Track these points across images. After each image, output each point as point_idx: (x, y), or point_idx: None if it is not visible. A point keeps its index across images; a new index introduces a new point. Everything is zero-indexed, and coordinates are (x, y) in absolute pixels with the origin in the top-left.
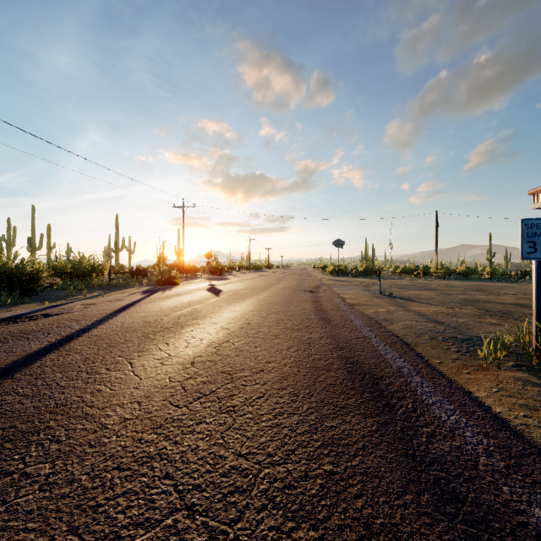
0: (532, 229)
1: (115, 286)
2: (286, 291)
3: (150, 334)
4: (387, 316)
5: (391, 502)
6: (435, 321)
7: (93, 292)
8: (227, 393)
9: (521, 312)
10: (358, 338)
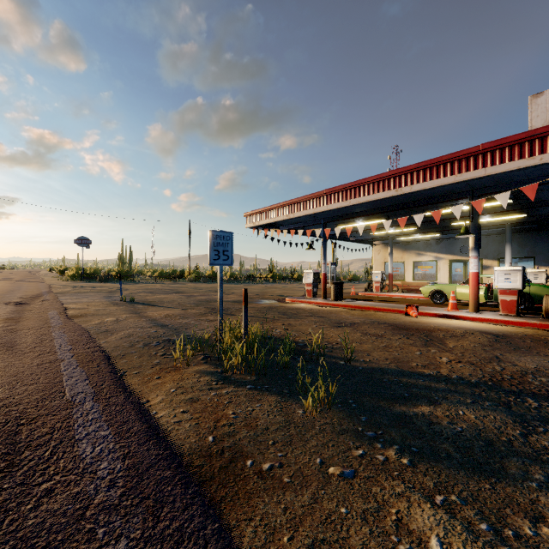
0: (217, 239)
1: None
2: None
3: None
4: (111, 326)
5: None
6: (161, 325)
7: None
8: None
9: (235, 307)
10: (43, 364)
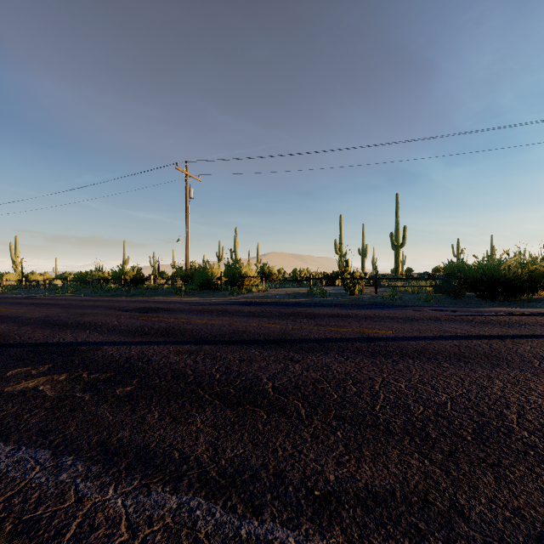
0: None
1: None
2: None
3: None
4: None
5: None
6: None
7: None
8: None
9: None
10: None
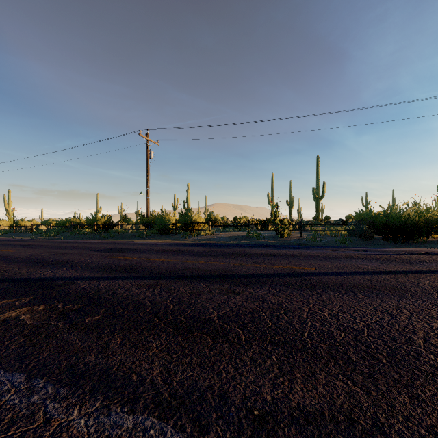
0: None
1: None
2: None
3: None
4: None
5: None
6: None
7: None
8: None
9: None
10: None
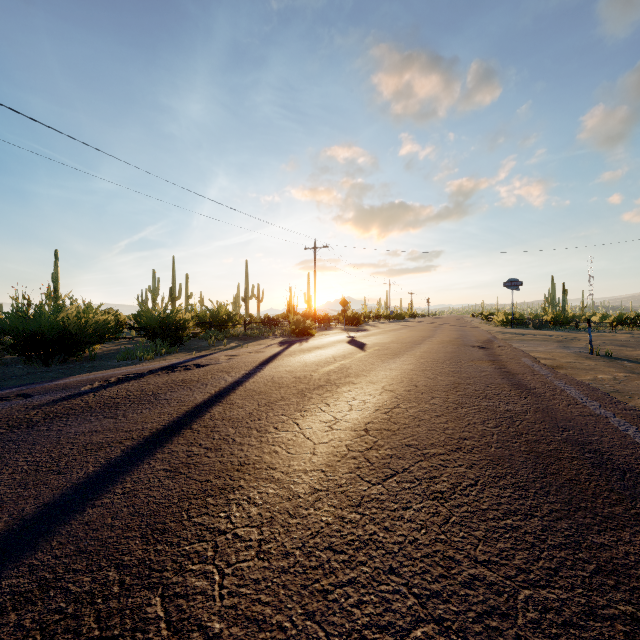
0: None
1: (250, 336)
2: (447, 346)
3: (304, 391)
4: (618, 386)
5: None
6: None
7: (231, 343)
8: (425, 474)
9: None
10: (586, 416)
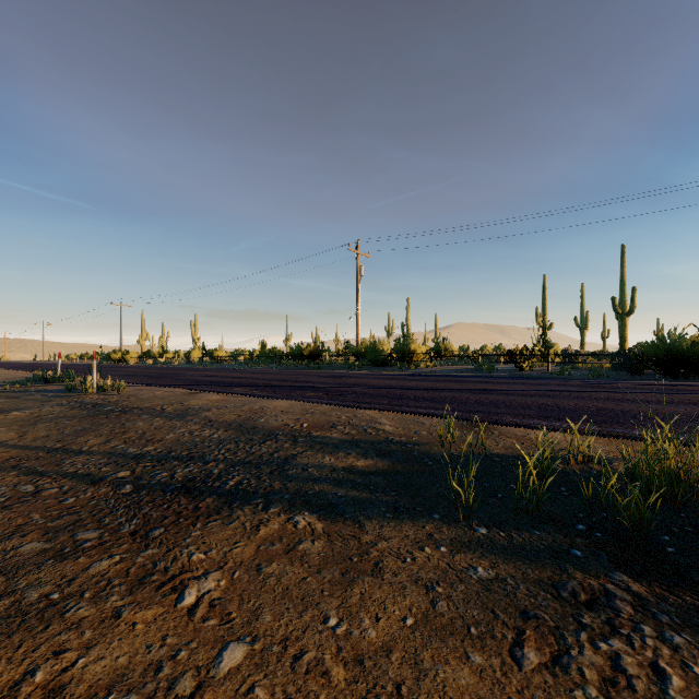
0: None
1: None
2: None
3: (698, 400)
4: None
5: (484, 409)
6: None
7: None
8: (562, 404)
9: None
10: None
